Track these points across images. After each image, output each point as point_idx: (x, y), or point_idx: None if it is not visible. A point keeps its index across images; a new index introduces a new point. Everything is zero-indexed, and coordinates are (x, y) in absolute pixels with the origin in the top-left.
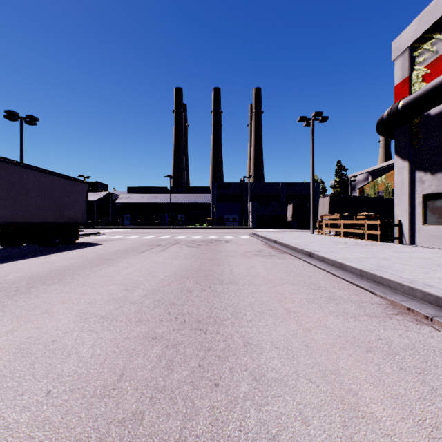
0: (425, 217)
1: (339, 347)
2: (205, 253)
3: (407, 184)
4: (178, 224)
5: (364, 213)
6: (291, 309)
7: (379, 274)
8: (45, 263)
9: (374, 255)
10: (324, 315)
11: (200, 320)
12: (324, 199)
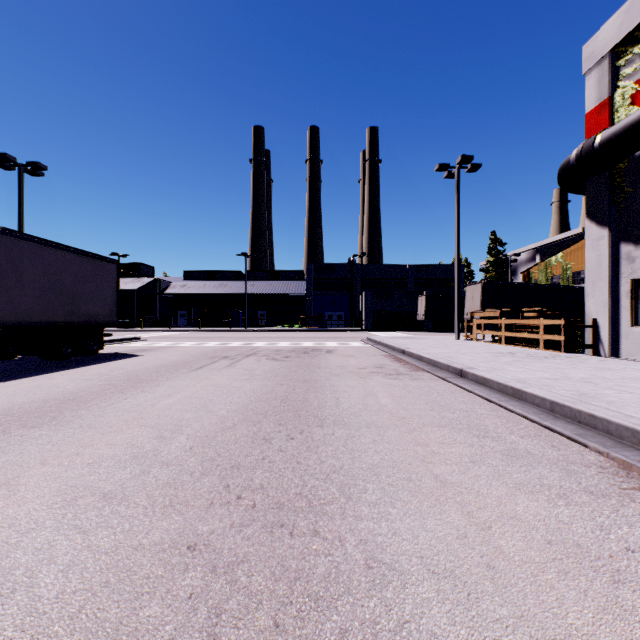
0: (635, 315)
1: (556, 570)
2: (296, 369)
3: (606, 263)
4: (257, 324)
5: (538, 309)
6: (445, 477)
7: (588, 410)
8: (41, 387)
9: (565, 375)
10: (508, 492)
11: (283, 502)
12: (473, 288)
